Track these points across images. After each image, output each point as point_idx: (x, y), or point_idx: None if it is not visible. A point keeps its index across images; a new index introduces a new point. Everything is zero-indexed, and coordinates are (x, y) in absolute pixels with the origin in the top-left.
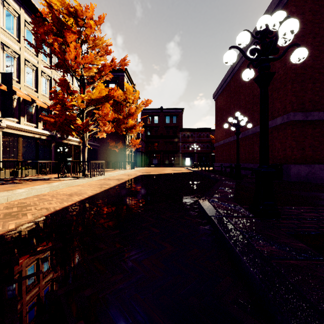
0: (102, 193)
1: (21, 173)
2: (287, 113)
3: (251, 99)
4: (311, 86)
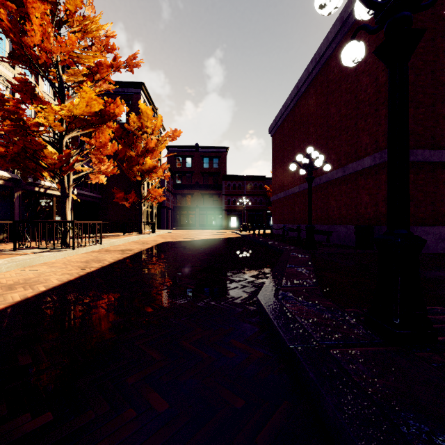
0: (78, 281)
1: None
2: (380, 150)
3: (325, 132)
4: (412, 112)
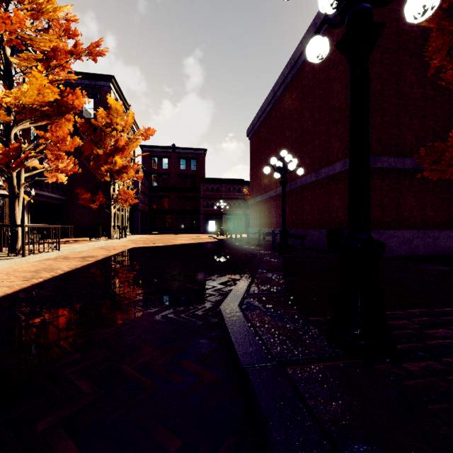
0: (17, 294)
1: None
2: None
3: (300, 136)
4: (379, 120)
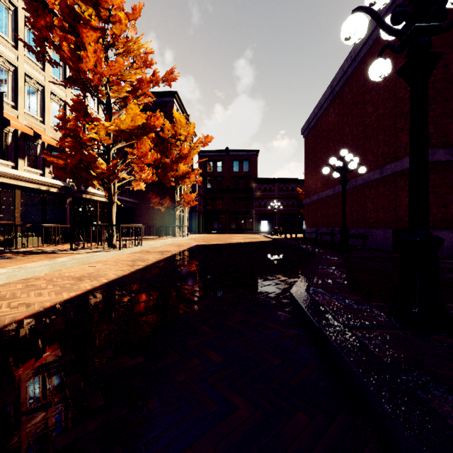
0: (131, 275)
1: (15, 242)
2: None
3: (362, 132)
4: None
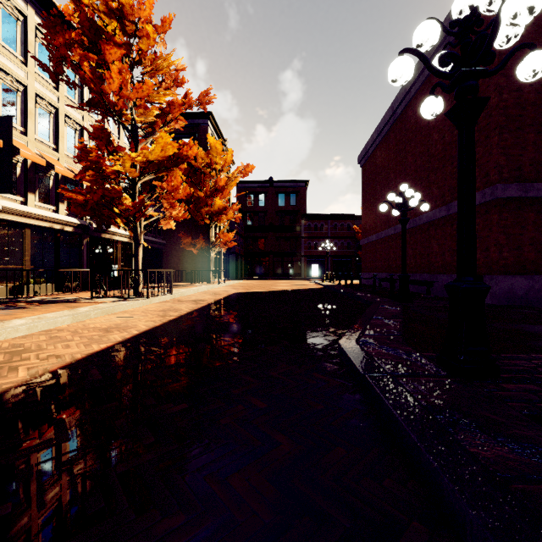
0: (164, 327)
1: (26, 290)
2: (491, 185)
3: (426, 162)
4: (533, 138)
